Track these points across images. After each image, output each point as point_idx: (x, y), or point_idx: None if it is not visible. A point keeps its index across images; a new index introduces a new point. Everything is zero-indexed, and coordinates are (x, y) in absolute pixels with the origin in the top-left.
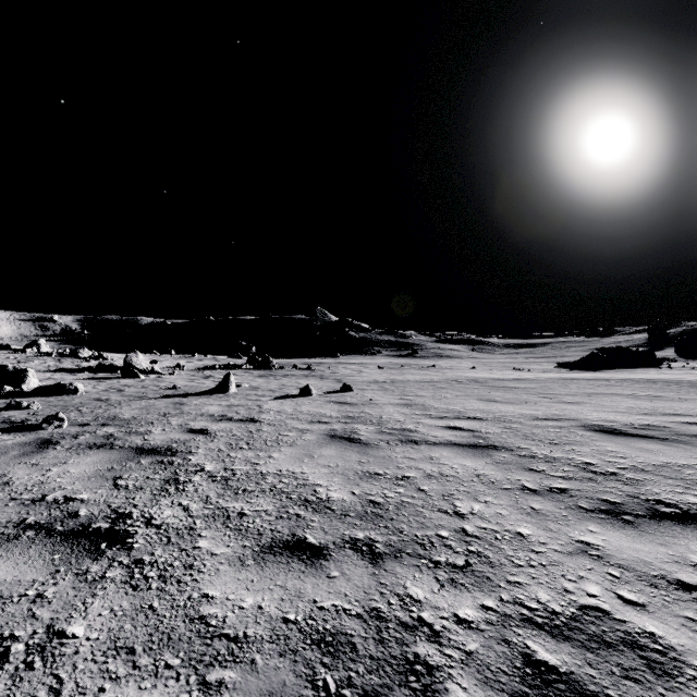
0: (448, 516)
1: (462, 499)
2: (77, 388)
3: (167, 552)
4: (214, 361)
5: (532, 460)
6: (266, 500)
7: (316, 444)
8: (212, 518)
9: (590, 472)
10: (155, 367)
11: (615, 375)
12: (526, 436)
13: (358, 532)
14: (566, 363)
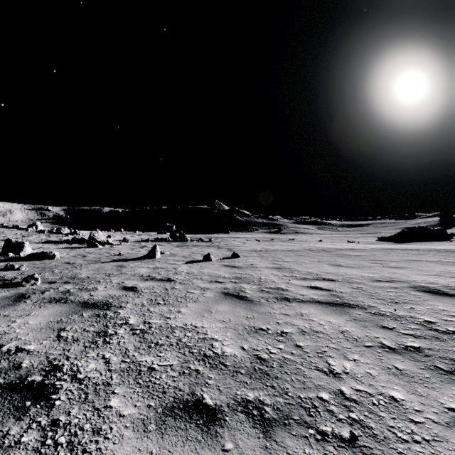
0: (325, 376)
1: (333, 356)
2: (55, 255)
3: (81, 412)
4: (148, 235)
5: (382, 317)
6: (172, 354)
7: (213, 301)
8: (127, 373)
9: (434, 330)
10: (109, 240)
11: (421, 246)
12: (371, 295)
13: (249, 391)
14: (384, 237)
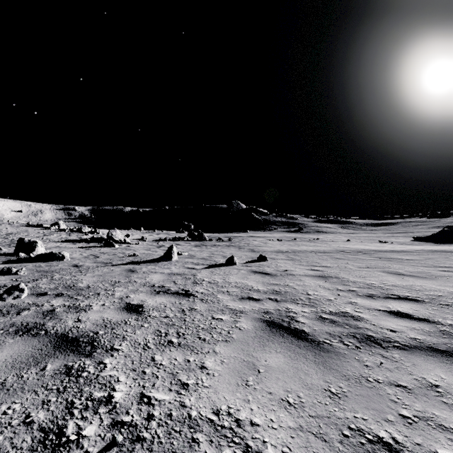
0: None
1: None
2: (64, 255)
3: None
4: (166, 234)
5: None
6: None
7: (255, 340)
8: None
9: None
10: (126, 239)
11: None
12: None
13: None
14: (421, 237)
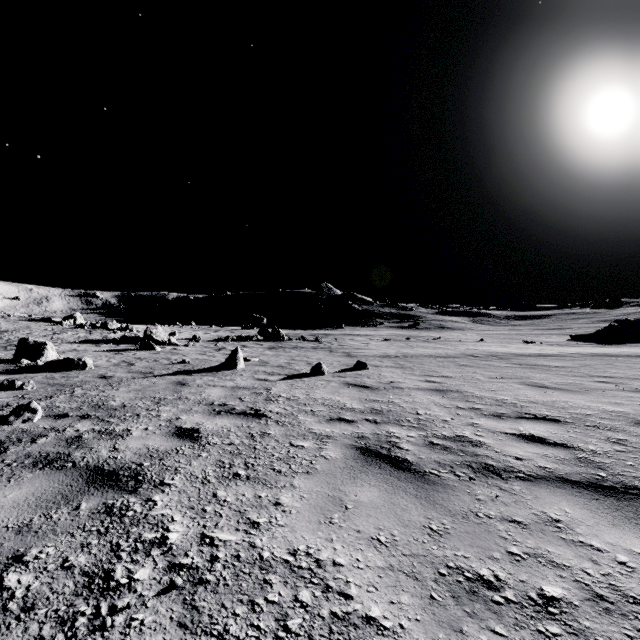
0: None
1: None
2: (86, 363)
3: None
4: (228, 332)
5: None
6: None
7: (345, 472)
8: None
9: None
10: (171, 339)
11: None
12: None
13: None
14: (581, 335)
